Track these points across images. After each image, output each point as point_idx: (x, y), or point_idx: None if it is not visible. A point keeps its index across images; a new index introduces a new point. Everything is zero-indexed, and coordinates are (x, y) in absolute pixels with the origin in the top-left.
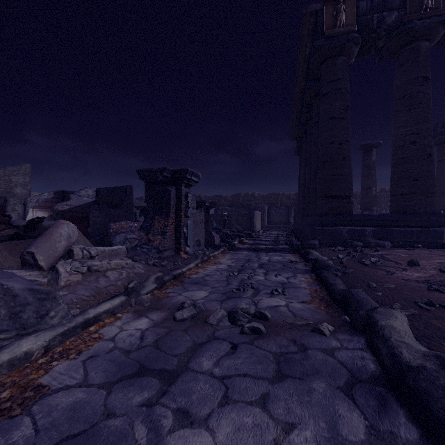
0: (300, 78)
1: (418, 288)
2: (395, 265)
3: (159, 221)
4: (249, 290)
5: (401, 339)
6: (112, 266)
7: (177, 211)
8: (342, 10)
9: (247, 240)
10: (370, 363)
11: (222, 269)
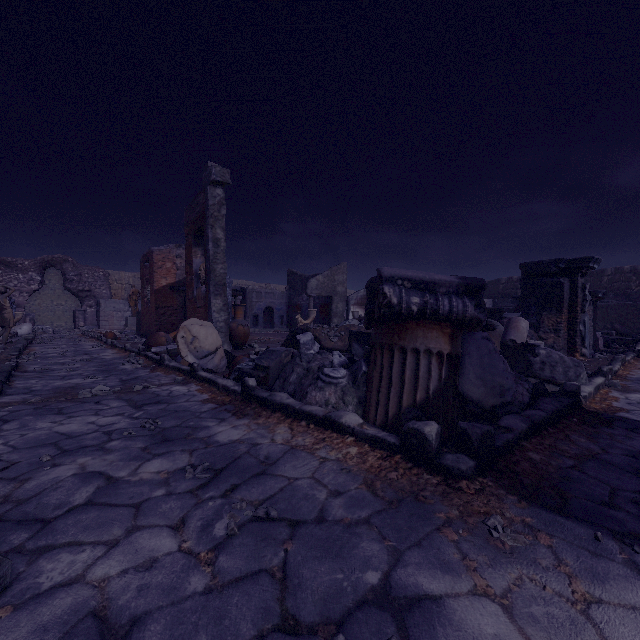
0: None
1: None
2: None
3: (548, 317)
4: None
5: None
6: None
7: (570, 306)
8: None
9: None
10: None
11: None
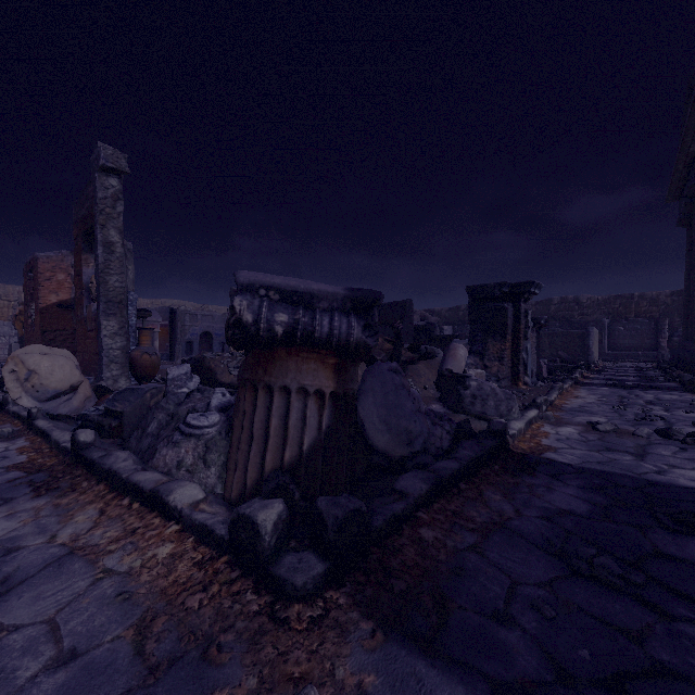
0: None
1: None
2: None
3: (493, 345)
4: (659, 421)
5: None
6: None
7: (514, 333)
8: None
9: (589, 373)
10: None
11: (595, 403)
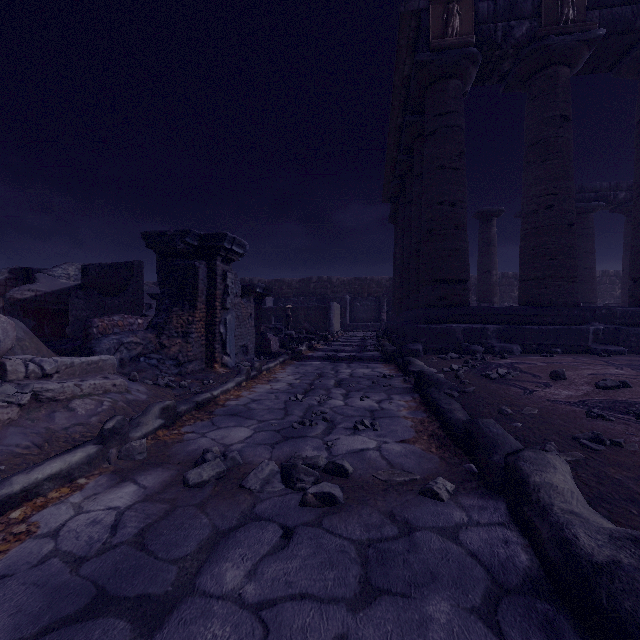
0: (395, 111)
1: (572, 413)
2: (533, 379)
3: (179, 315)
4: (320, 425)
5: (568, 507)
6: (86, 391)
7: (209, 300)
8: (455, 12)
9: (321, 344)
10: (520, 552)
11: (280, 390)
